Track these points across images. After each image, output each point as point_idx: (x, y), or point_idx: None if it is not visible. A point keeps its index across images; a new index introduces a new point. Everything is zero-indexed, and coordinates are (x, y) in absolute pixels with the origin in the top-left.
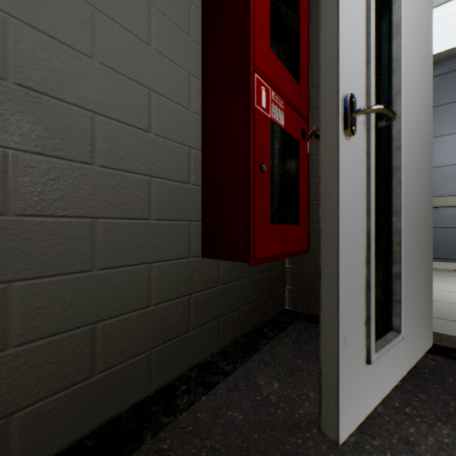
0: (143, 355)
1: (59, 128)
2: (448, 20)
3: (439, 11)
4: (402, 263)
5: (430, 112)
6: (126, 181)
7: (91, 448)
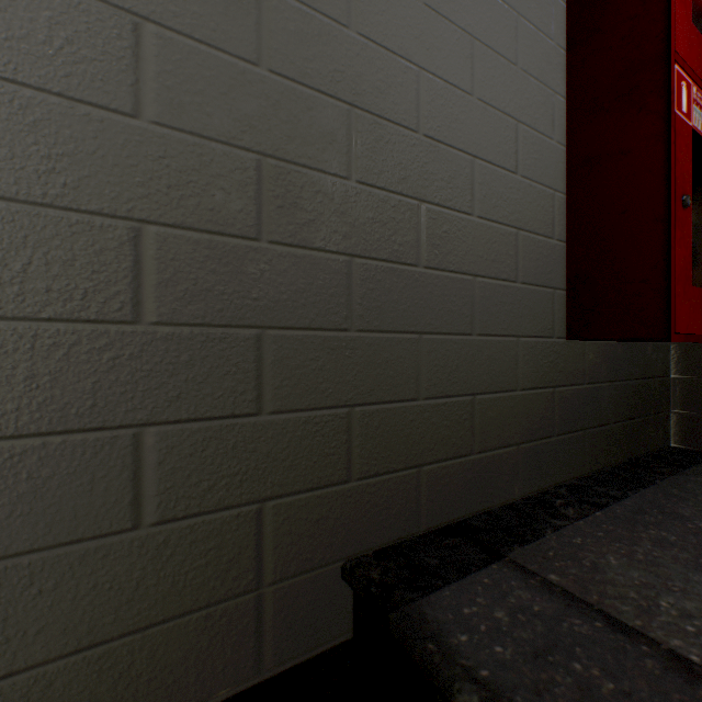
0: (510, 449)
1: (449, 177)
2: None
3: None
4: None
5: None
6: (496, 234)
7: (483, 527)
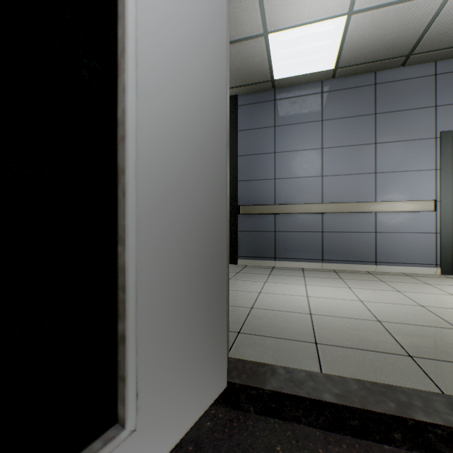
0: None
1: None
2: (293, 47)
3: (285, 35)
4: (130, 318)
5: (222, 108)
6: None
7: None
